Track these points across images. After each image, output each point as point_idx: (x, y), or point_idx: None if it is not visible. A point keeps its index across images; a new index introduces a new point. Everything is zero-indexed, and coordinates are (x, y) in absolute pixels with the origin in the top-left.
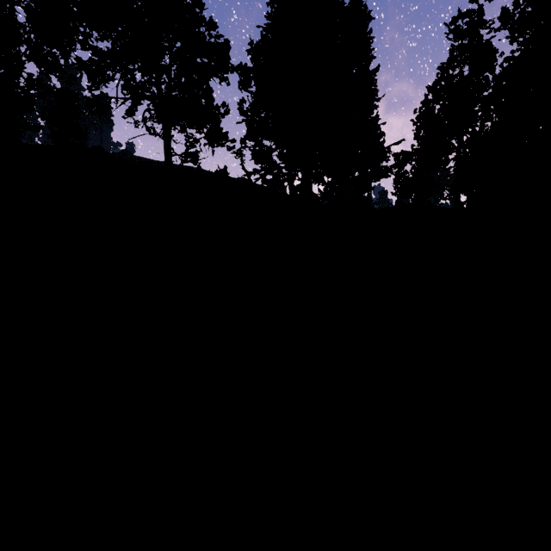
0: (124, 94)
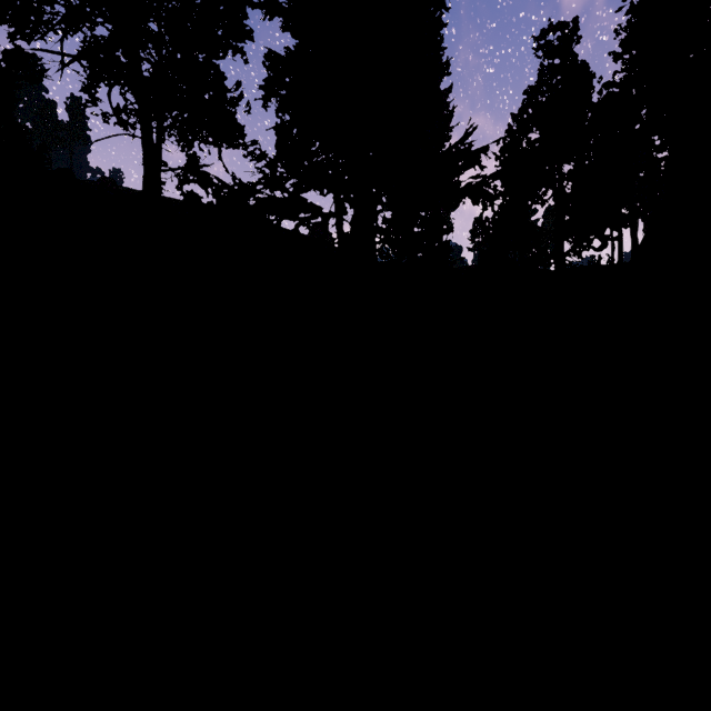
0: (83, 66)
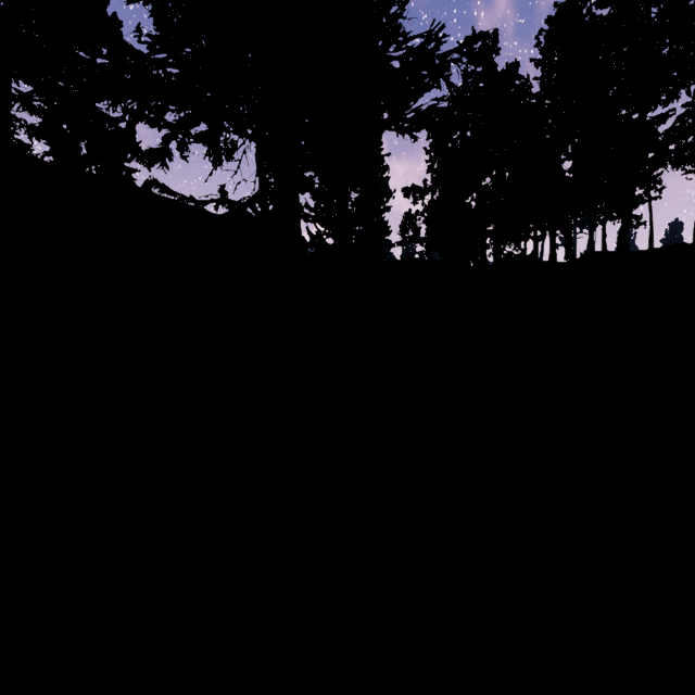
0: None
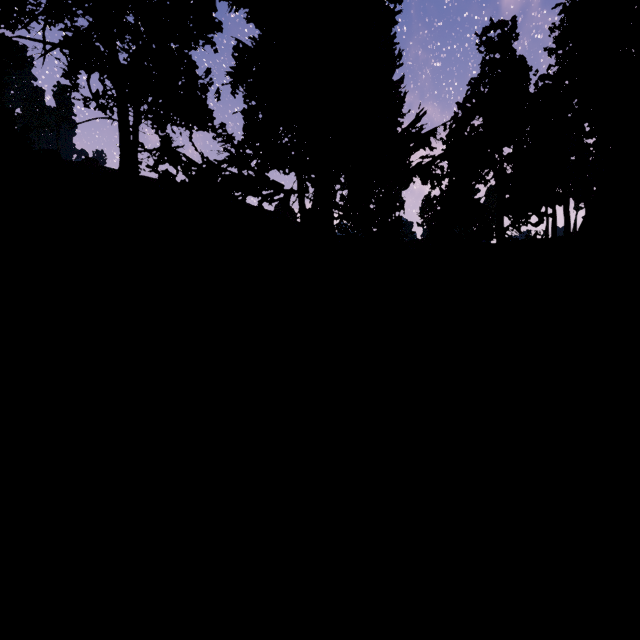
0: (64, 54)
